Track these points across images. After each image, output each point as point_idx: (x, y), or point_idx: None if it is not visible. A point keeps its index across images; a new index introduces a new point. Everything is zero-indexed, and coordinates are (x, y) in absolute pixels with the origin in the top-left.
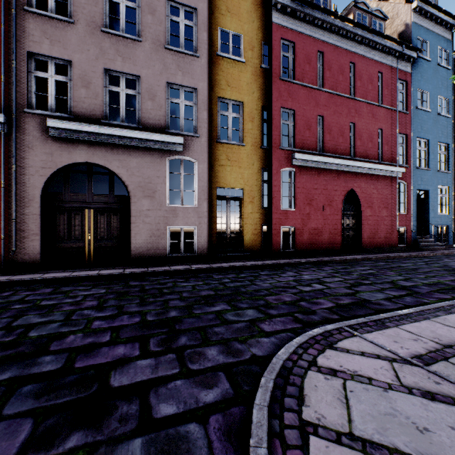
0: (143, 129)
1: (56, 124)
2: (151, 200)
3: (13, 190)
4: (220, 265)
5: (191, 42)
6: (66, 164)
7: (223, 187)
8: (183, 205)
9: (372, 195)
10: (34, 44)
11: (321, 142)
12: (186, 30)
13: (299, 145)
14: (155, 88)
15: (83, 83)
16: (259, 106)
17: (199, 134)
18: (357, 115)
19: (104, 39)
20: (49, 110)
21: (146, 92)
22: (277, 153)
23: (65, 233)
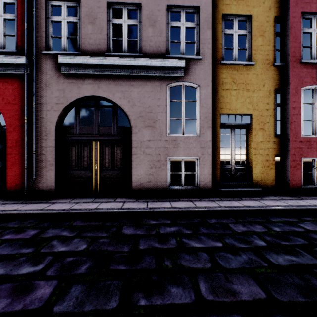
0: (143, 57)
1: (65, 60)
2: (151, 130)
3: (33, 125)
4: (230, 205)
5: None
6: (75, 99)
7: (228, 113)
8: (183, 134)
9: None
10: None
11: None
12: None
13: None
14: (155, 13)
15: (89, 20)
16: (271, 17)
17: (201, 56)
18: None
19: None
20: (62, 50)
21: (147, 19)
22: (296, 69)
23: (76, 164)
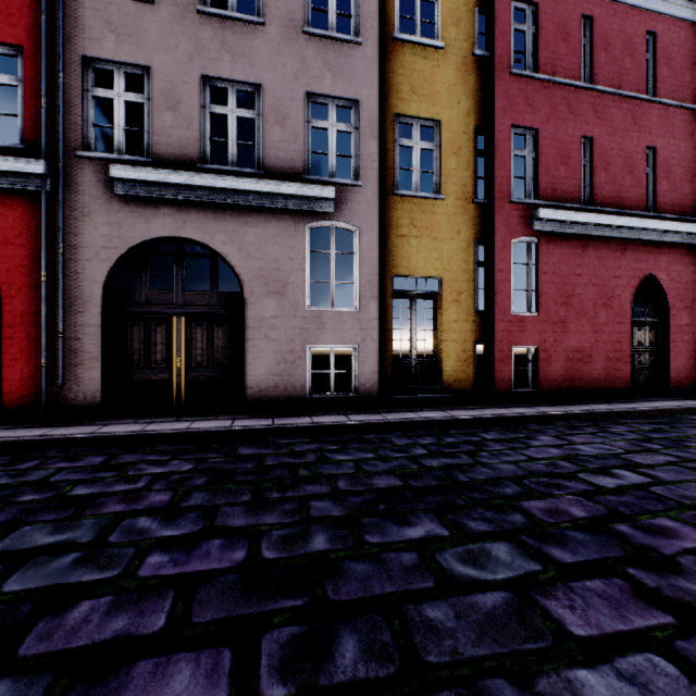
0: (266, 176)
1: (125, 172)
2: (279, 299)
3: (59, 286)
4: (401, 417)
5: (346, 33)
6: (141, 241)
7: (404, 275)
8: (333, 307)
9: (693, 286)
10: (92, 43)
11: (589, 187)
12: (338, 17)
13: (546, 194)
14: (286, 104)
15: (168, 103)
16: (470, 126)
17: (362, 180)
18: (662, 132)
19: (202, 25)
20: (115, 152)
21: (271, 111)
22: (504, 211)
23: (140, 357)
